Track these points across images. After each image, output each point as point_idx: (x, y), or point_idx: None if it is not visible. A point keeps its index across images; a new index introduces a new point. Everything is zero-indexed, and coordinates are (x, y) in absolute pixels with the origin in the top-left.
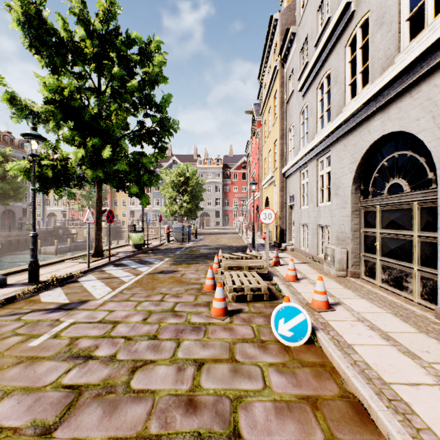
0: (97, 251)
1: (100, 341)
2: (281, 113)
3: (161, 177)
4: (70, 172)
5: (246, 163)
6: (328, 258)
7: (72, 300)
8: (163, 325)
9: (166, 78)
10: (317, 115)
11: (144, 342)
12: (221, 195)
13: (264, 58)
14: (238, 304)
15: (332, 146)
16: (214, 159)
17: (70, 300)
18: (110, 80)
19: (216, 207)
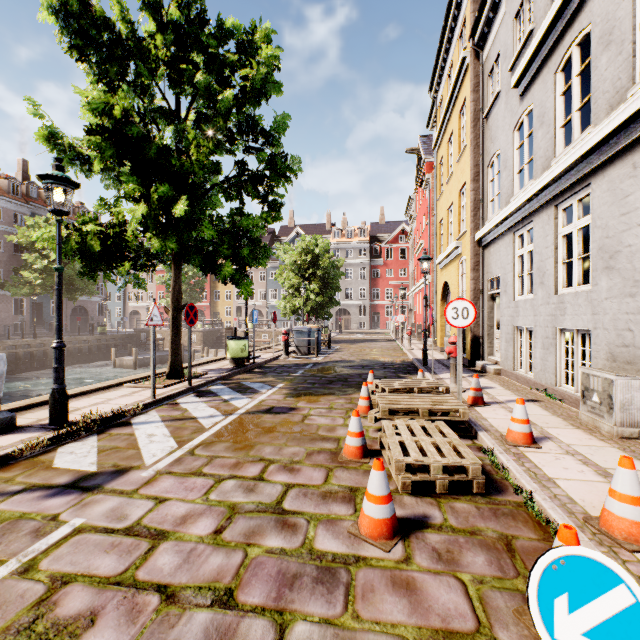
0: (174, 370)
1: (107, 597)
2: (474, 136)
3: (278, 255)
4: (132, 246)
5: (406, 232)
6: (592, 396)
7: (102, 467)
8: (254, 555)
9: (279, 83)
10: (557, 121)
11: (200, 612)
12: (366, 283)
13: (440, 52)
14: (417, 502)
15: (596, 173)
16: (357, 229)
17: (99, 467)
18: (193, 99)
19: (359, 300)
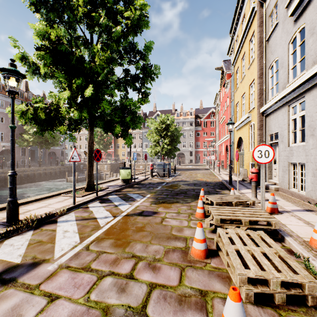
0: (89, 186)
1: None
2: (259, 52)
3: (148, 125)
4: (65, 117)
5: (214, 113)
6: None
7: (25, 259)
8: None
9: (147, 21)
10: None
11: None
12: (193, 139)
13: (237, 10)
14: (261, 313)
15: None
16: (188, 112)
17: (23, 259)
18: (100, 35)
19: (189, 148)
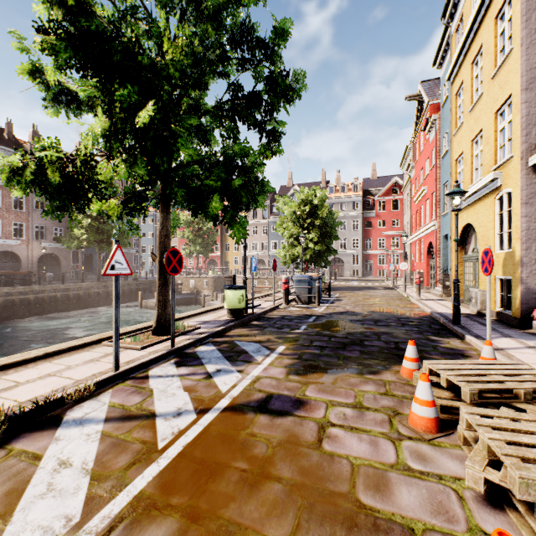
0: (161, 325)
1: None
2: (527, 33)
3: (278, 207)
4: (112, 183)
5: (398, 185)
6: None
7: None
8: None
9: None
10: None
11: None
12: (359, 233)
13: None
14: None
15: None
16: (350, 185)
17: None
18: (182, 17)
19: (352, 250)
